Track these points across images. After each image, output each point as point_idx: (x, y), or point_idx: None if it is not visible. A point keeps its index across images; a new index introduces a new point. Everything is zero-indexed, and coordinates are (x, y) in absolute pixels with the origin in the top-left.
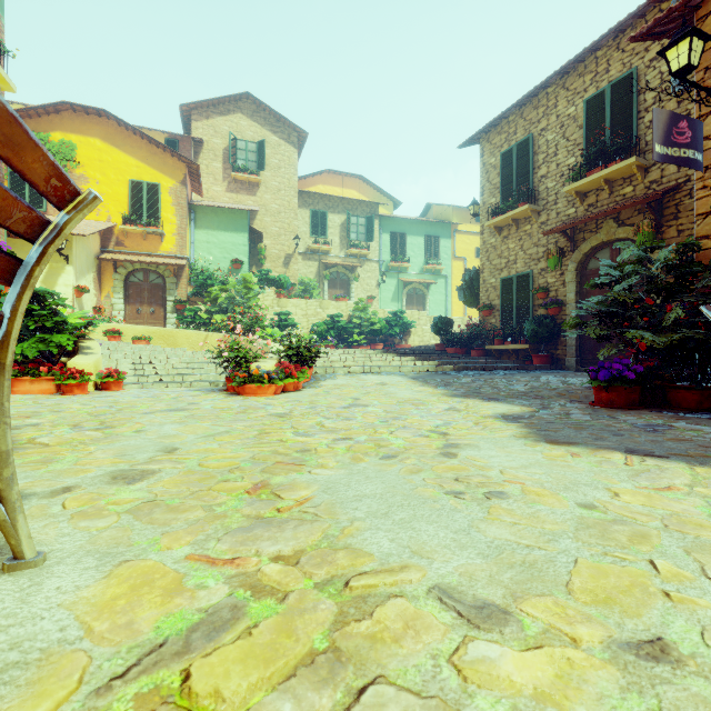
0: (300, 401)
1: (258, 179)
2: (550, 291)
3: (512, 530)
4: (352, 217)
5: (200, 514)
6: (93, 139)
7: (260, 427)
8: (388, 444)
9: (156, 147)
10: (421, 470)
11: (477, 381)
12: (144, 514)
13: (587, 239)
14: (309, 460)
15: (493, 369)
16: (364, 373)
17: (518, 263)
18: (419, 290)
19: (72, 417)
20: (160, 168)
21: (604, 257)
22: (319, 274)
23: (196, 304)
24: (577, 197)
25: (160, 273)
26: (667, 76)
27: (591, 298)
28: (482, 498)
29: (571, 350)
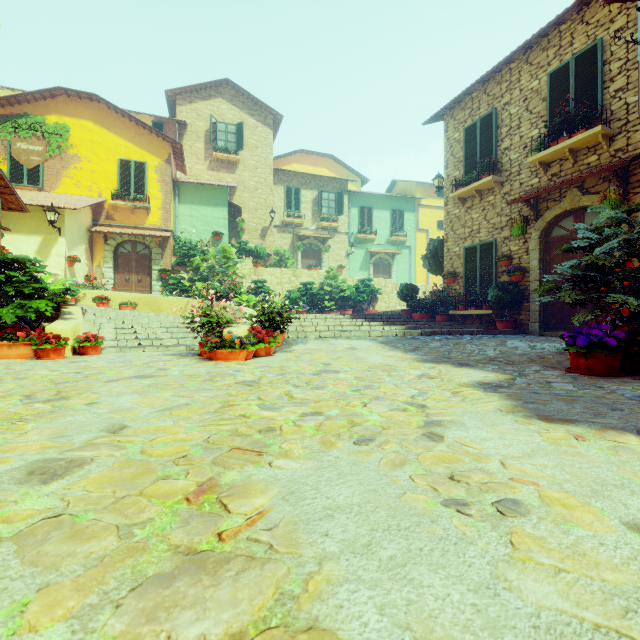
0: (270, 367)
1: (237, 158)
2: (513, 259)
3: (559, 586)
4: (323, 192)
5: (109, 545)
6: (86, 121)
7: (224, 398)
8: (362, 421)
9: (142, 128)
10: (405, 461)
11: (445, 346)
12: (34, 544)
13: (550, 208)
14: (271, 445)
15: (459, 333)
16: (335, 338)
17: (481, 232)
18: (385, 260)
19: (32, 385)
20: (146, 147)
21: (568, 225)
22: (293, 246)
23: (179, 273)
24: (540, 167)
25: (147, 245)
26: (633, 45)
27: (565, 262)
28: (494, 513)
29: (534, 315)
